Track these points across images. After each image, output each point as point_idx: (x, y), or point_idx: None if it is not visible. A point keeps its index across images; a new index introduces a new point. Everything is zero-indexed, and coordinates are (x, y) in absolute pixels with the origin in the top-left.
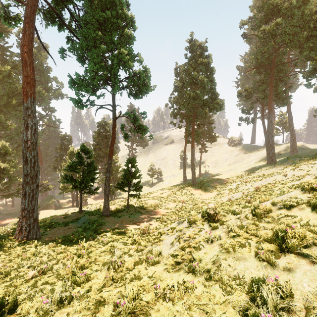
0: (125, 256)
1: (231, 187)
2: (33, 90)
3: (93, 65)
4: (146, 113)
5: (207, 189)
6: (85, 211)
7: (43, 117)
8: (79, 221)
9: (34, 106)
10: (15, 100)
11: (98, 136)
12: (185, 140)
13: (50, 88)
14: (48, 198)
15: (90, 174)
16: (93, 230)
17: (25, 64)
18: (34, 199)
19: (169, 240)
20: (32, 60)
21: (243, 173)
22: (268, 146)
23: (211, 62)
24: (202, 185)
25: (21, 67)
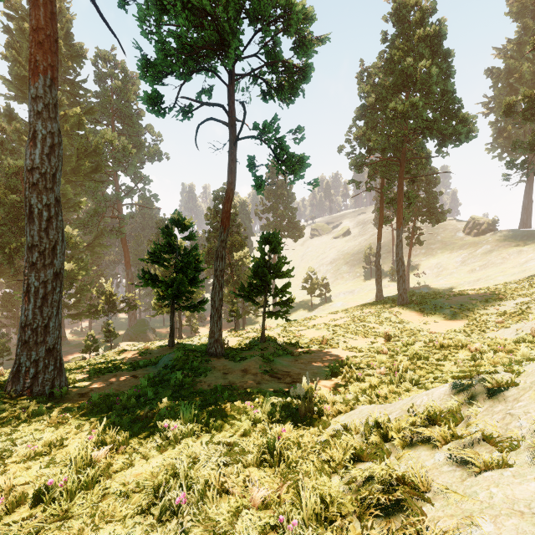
0: None
1: (501, 309)
2: (53, 61)
3: None
4: (303, 129)
5: (438, 314)
6: (180, 345)
7: (132, 192)
8: (158, 363)
9: (54, 97)
10: (87, 163)
11: (214, 216)
12: (379, 216)
13: (142, 144)
14: (139, 323)
15: (189, 269)
16: (175, 386)
17: (34, 3)
18: (50, 305)
19: (513, 528)
20: None
21: (524, 282)
22: None
23: (444, 35)
24: (425, 305)
25: (99, 112)
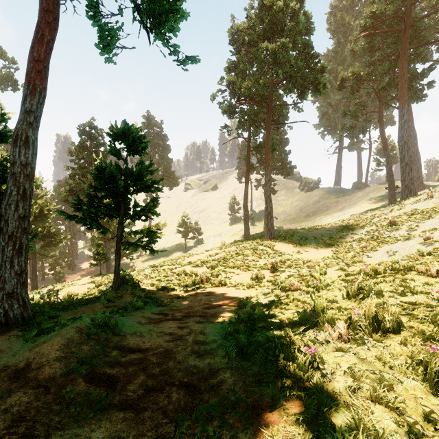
0: None
1: (356, 237)
2: None
3: None
4: None
5: (306, 244)
6: None
7: None
8: None
9: None
10: None
11: (80, 153)
12: (247, 163)
13: None
14: None
15: None
16: None
17: None
18: None
19: None
20: None
21: (357, 218)
22: (402, 167)
23: None
24: (293, 237)
25: None
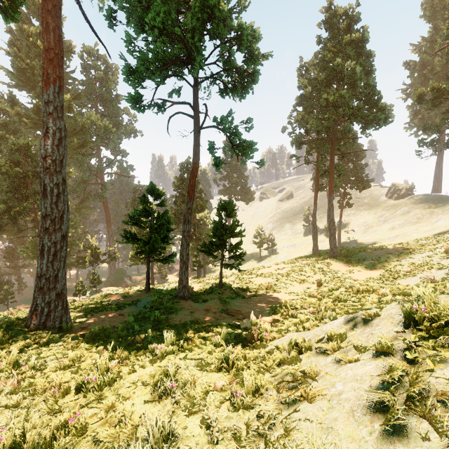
0: (190, 418)
1: (411, 261)
2: (60, 73)
3: (154, 15)
4: (252, 120)
5: (361, 264)
6: (154, 290)
7: (112, 163)
8: (138, 304)
9: (61, 101)
10: (76, 140)
11: (180, 184)
12: (315, 184)
13: (120, 124)
14: (118, 272)
15: (161, 230)
16: (154, 321)
17: (46, 29)
18: (58, 260)
19: (350, 386)
20: (60, 24)
21: (431, 238)
22: None
23: (367, 40)
24: (351, 258)
25: (84, 97)
